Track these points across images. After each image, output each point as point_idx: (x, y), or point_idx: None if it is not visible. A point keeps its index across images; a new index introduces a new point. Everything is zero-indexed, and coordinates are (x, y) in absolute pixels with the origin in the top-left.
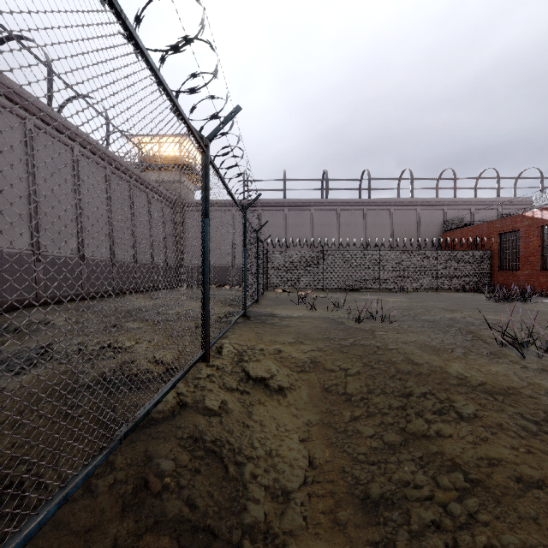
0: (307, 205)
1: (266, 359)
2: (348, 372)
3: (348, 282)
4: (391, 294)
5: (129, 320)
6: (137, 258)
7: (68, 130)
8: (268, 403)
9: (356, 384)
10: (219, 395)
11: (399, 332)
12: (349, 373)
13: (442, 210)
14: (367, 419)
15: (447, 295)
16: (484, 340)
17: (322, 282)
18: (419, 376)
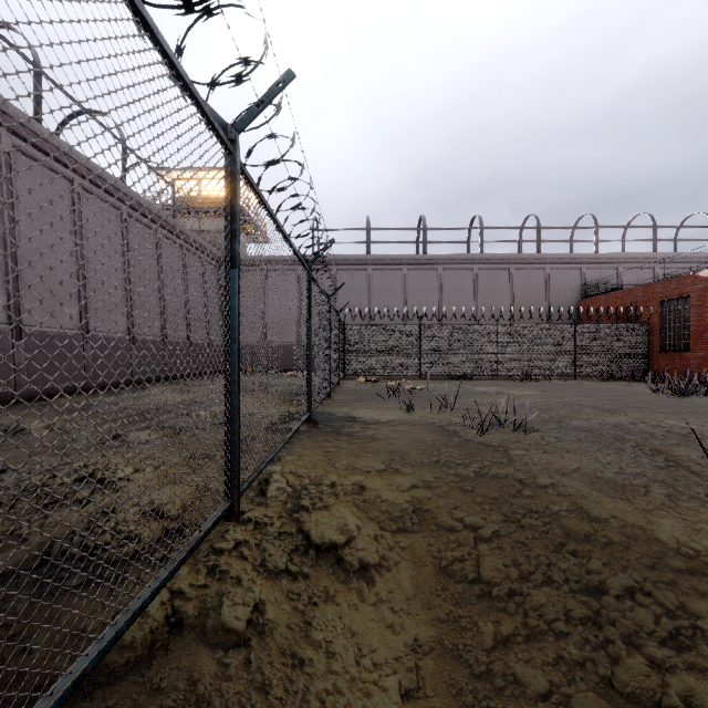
0: (398, 262)
1: (340, 504)
2: (480, 533)
3: (455, 366)
4: (515, 385)
5: (139, 428)
6: (167, 334)
7: (64, 155)
8: (341, 599)
9: (497, 561)
10: (251, 590)
11: (547, 451)
12: (482, 537)
13: (579, 269)
14: (529, 646)
15: (592, 386)
16: (687, 467)
17: (419, 366)
18: (609, 548)
